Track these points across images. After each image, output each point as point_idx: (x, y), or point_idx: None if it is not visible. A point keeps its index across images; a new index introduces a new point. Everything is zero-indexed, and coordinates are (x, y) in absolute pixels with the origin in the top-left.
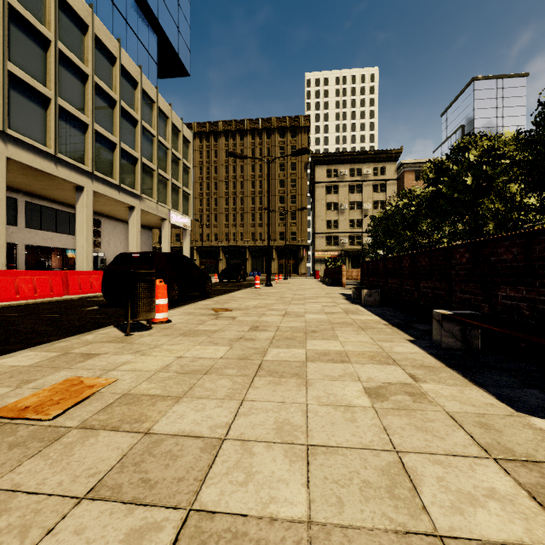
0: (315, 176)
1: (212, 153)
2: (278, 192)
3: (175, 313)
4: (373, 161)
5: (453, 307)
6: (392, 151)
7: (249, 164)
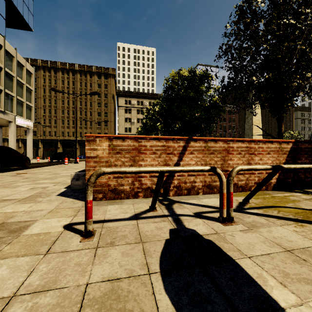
0: (118, 103)
1: (52, 81)
2: (96, 109)
3: None
4: (149, 98)
5: None
6: (158, 94)
7: (78, 91)
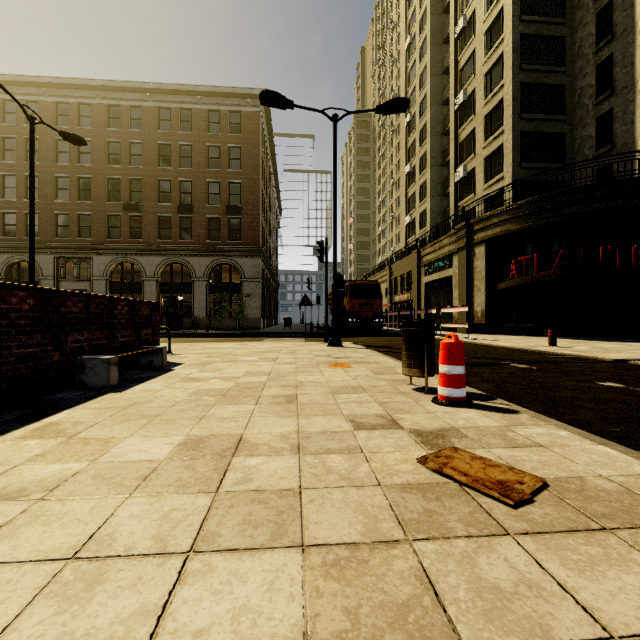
0: None
1: None
2: None
3: (537, 433)
4: None
5: (5, 372)
6: None
7: None
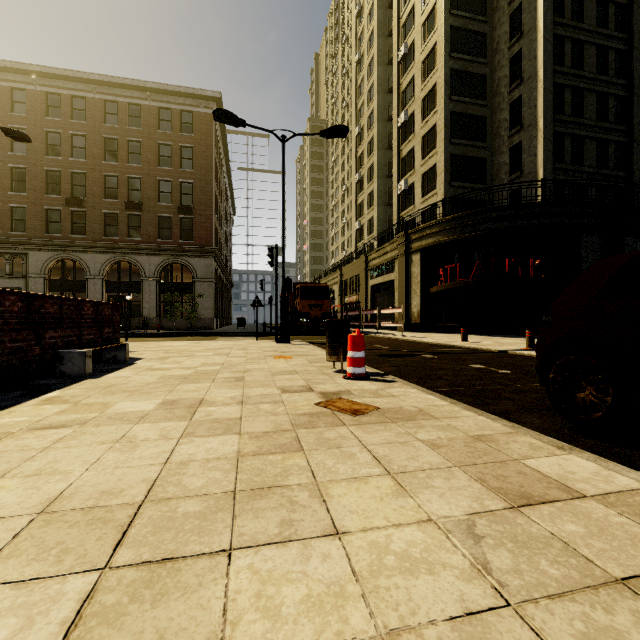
0: None
1: None
2: None
3: (397, 391)
4: None
5: (1, 361)
6: None
7: None
